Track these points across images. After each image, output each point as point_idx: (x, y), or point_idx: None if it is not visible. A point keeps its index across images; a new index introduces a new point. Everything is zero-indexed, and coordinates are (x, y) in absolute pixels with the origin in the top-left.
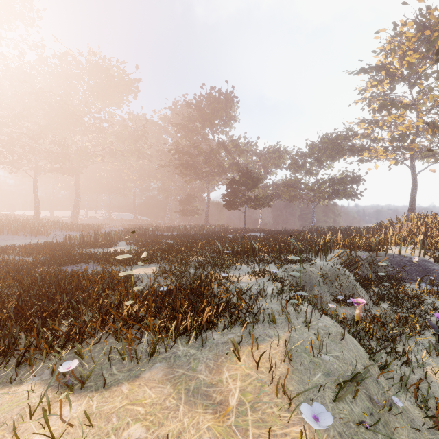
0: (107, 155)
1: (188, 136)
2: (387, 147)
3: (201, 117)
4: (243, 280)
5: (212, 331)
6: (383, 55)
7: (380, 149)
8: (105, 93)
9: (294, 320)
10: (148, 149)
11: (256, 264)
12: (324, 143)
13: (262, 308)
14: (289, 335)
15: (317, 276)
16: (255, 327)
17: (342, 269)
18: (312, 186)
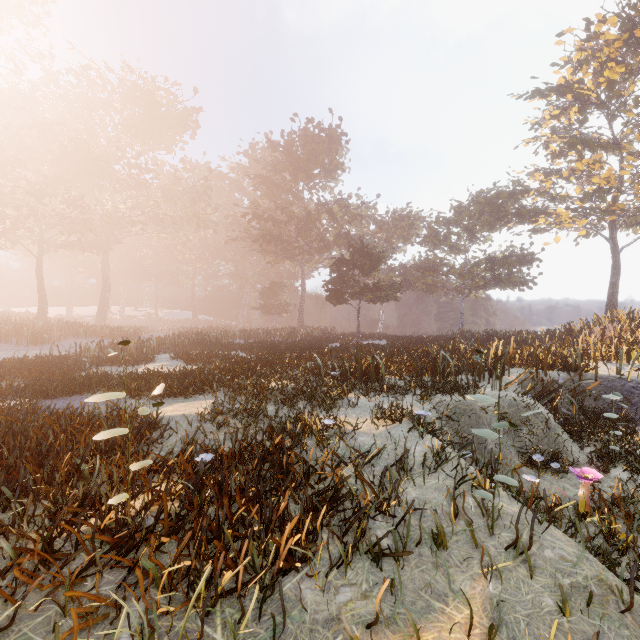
0: (150, 223)
1: (273, 194)
2: (575, 209)
3: (292, 165)
4: (364, 430)
5: (300, 587)
6: (569, 69)
7: (565, 213)
8: (148, 129)
9: (485, 538)
10: (212, 213)
11: (383, 395)
12: (477, 205)
13: (408, 500)
14: (487, 590)
15: (491, 418)
16: (401, 561)
17: (534, 405)
18: (460, 270)
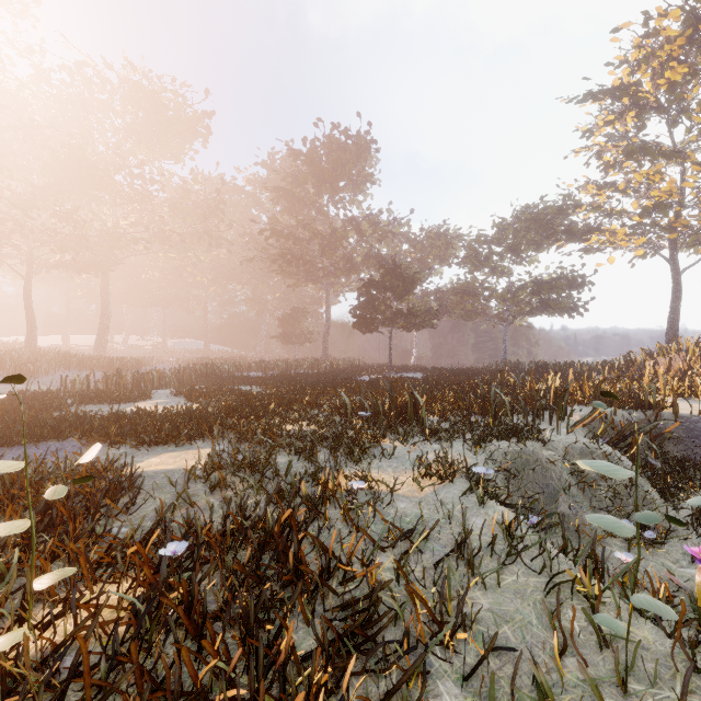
0: (156, 241)
1: (294, 209)
2: (633, 226)
3: (315, 176)
4: (404, 491)
5: None
6: (625, 70)
7: (621, 230)
8: (153, 136)
9: (614, 697)
10: (226, 231)
11: (425, 441)
12: (522, 221)
13: (478, 615)
14: None
15: (561, 471)
16: None
17: (612, 454)
18: (503, 294)
